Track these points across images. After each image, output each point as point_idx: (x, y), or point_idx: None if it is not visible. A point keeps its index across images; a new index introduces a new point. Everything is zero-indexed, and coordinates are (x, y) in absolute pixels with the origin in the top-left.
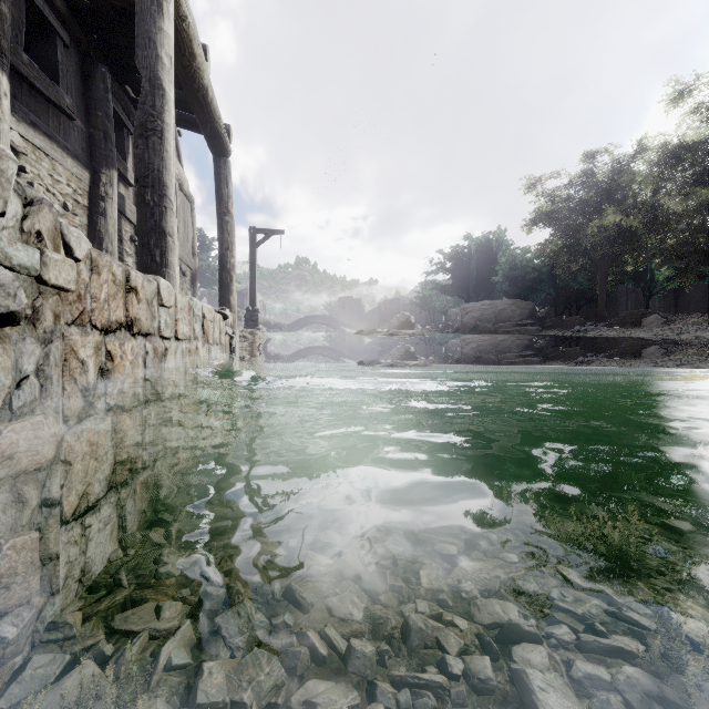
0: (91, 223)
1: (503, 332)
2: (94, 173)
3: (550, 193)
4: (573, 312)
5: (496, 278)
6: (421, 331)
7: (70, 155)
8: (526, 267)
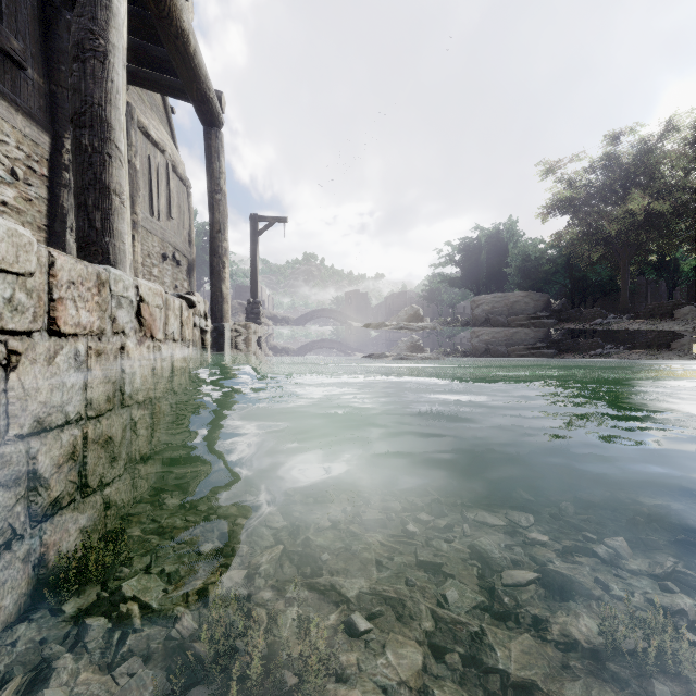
0: (52, 196)
1: (517, 326)
2: (56, 137)
3: (568, 178)
4: (587, 305)
5: (508, 270)
6: (433, 324)
7: (20, 112)
8: (540, 258)
